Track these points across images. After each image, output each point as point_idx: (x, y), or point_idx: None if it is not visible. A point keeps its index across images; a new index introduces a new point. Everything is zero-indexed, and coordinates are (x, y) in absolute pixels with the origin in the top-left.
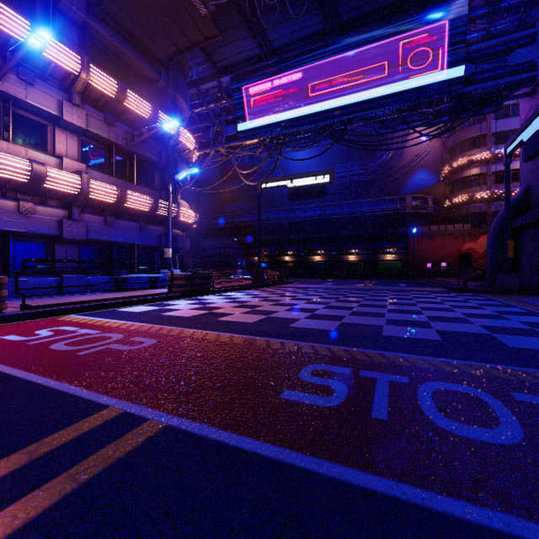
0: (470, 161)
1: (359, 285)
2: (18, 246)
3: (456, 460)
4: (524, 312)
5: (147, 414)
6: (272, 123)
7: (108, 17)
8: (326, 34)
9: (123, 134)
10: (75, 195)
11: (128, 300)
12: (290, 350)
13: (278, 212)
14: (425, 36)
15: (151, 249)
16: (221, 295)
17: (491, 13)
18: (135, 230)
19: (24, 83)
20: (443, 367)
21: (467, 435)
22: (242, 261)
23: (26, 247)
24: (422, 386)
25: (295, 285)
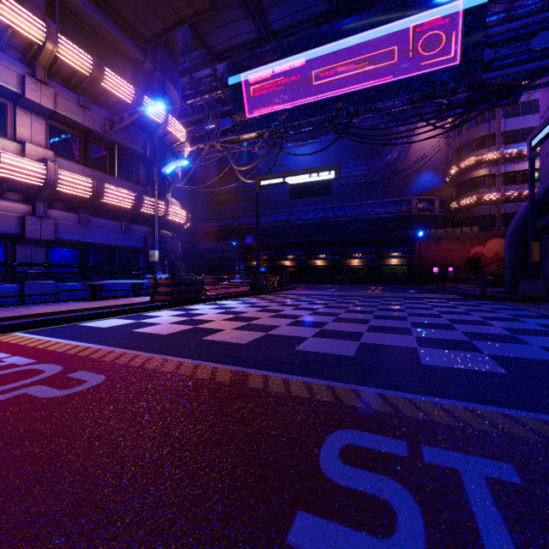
0: (478, 161)
1: (365, 292)
2: None
3: None
4: None
5: None
6: (272, 114)
7: None
8: (331, 16)
9: (101, 119)
10: (39, 187)
11: (97, 311)
12: (298, 397)
13: (278, 214)
14: (441, 17)
15: (135, 252)
16: (214, 303)
17: None
18: (115, 230)
19: None
20: None
21: None
22: (241, 266)
23: None
24: None
25: (296, 292)
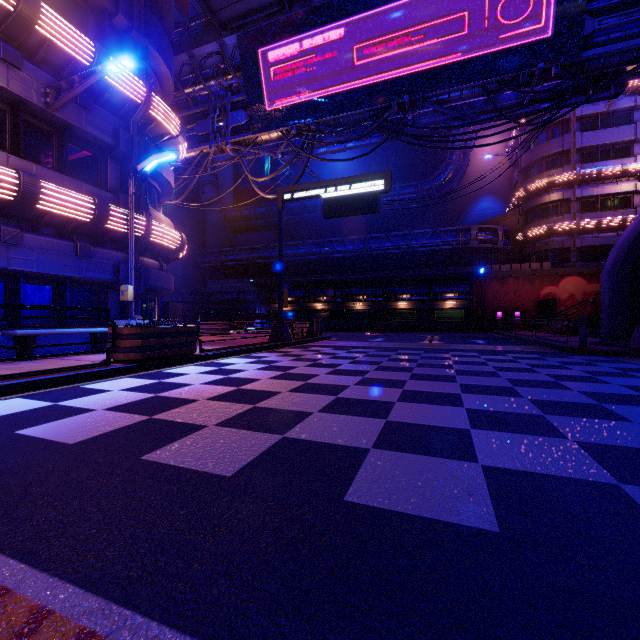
0: (550, 183)
1: (422, 343)
2: None
3: None
4: None
5: None
6: (299, 106)
7: None
8: None
9: (40, 86)
10: None
11: None
12: None
13: (308, 246)
14: None
15: (102, 287)
16: (212, 363)
17: None
18: (65, 253)
19: None
20: None
21: None
22: (262, 309)
23: None
24: None
25: (332, 343)
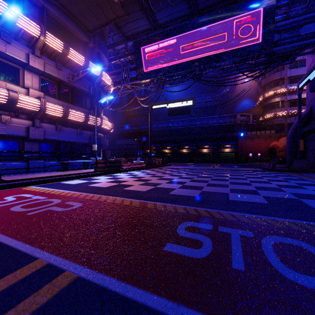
0: (274, 93)
1: (210, 167)
2: (1, 143)
3: (307, 312)
4: (314, 183)
5: (65, 266)
6: (158, 69)
7: (57, 3)
8: (190, 16)
9: (67, 75)
10: (37, 112)
11: (68, 176)
12: (170, 211)
13: (161, 123)
14: (250, 17)
15: (84, 145)
16: (127, 173)
17: (289, 3)
18: (74, 133)
19: (4, 42)
20: (274, 224)
21: (309, 285)
22: (140, 152)
23: (6, 143)
24: (264, 239)
25: (171, 167)
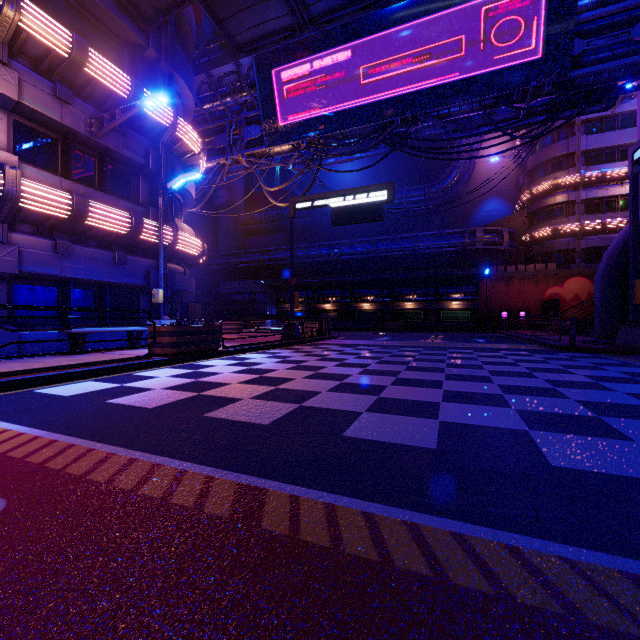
0: (555, 185)
1: (425, 341)
2: None
3: None
4: None
5: None
6: (309, 121)
7: None
8: None
9: (86, 118)
10: None
11: (65, 371)
12: (357, 561)
13: (317, 248)
14: None
15: (134, 291)
16: (234, 358)
17: None
18: (106, 262)
19: None
20: None
21: None
22: (272, 309)
23: None
24: None
25: (340, 342)
